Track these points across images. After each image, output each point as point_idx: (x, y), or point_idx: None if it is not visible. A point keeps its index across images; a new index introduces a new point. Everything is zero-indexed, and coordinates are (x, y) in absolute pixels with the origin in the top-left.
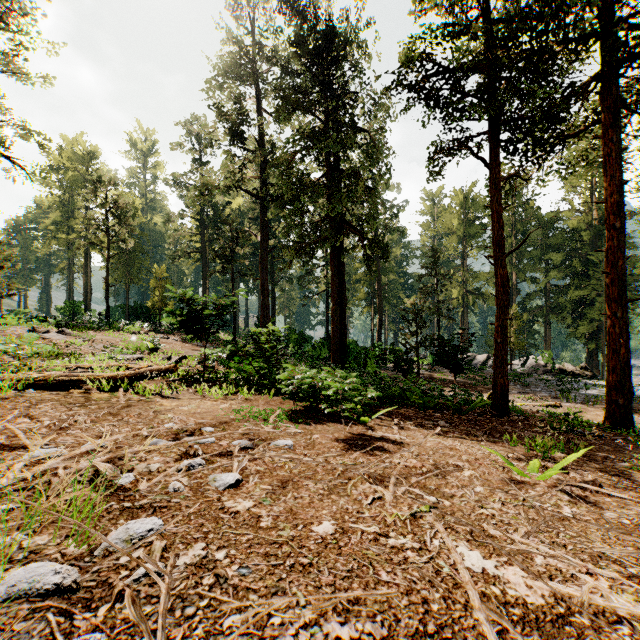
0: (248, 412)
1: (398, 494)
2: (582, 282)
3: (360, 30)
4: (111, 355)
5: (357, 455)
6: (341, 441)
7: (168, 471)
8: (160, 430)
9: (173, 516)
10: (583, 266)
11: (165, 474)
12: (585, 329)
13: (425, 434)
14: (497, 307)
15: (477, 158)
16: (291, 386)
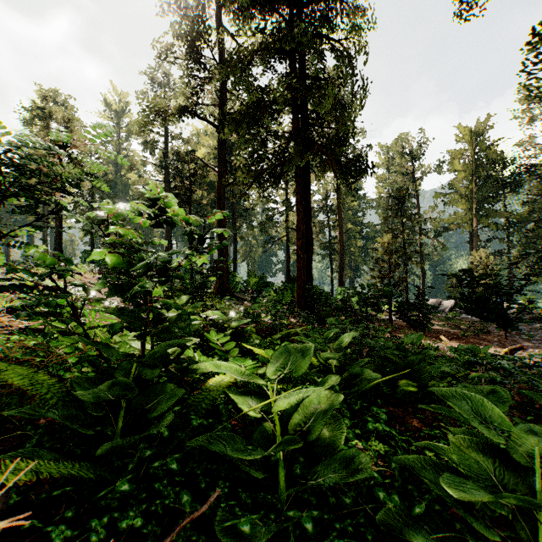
0: None
1: None
2: None
3: None
4: None
5: None
6: None
7: None
8: None
9: None
10: None
11: None
12: None
13: None
14: None
15: None
16: None
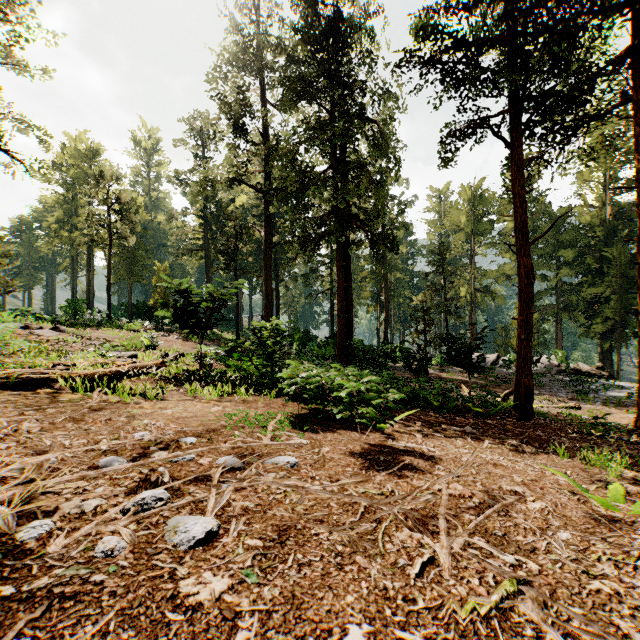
0: (244, 417)
1: (455, 550)
2: (596, 279)
3: (367, 17)
4: (103, 352)
5: (382, 478)
6: (358, 456)
7: (106, 514)
8: (126, 442)
9: (78, 621)
10: (596, 263)
11: (100, 520)
12: (599, 328)
13: (455, 444)
14: (520, 300)
15: (498, 137)
16: (295, 386)
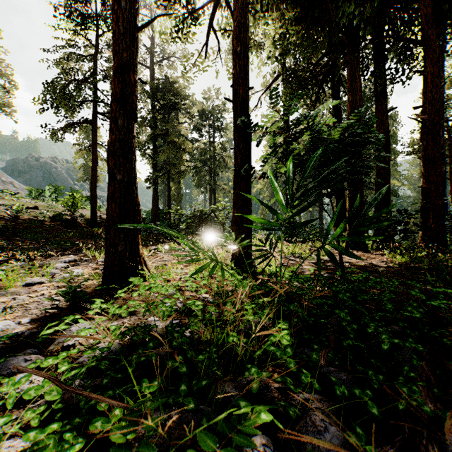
0: None
1: None
2: None
3: None
4: None
5: None
6: None
7: None
8: None
9: None
10: None
11: None
12: None
13: None
14: None
15: None
16: None
